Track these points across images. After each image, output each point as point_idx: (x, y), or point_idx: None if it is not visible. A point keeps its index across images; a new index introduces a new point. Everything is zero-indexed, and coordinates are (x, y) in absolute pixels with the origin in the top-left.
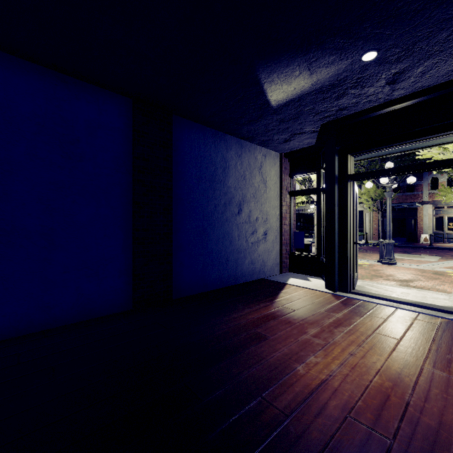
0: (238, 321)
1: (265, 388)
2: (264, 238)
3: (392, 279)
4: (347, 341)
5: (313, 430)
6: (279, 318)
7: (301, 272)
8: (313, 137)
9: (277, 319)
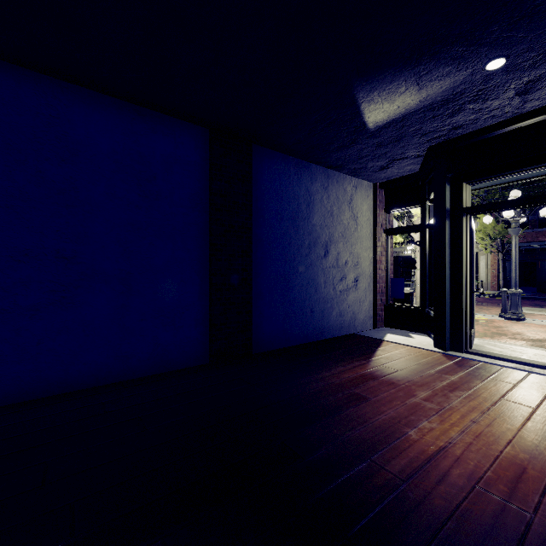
0: (331, 380)
1: (374, 451)
2: (354, 286)
3: (520, 338)
4: (467, 407)
5: (435, 497)
6: (379, 379)
7: (401, 328)
8: (417, 163)
9: (377, 379)
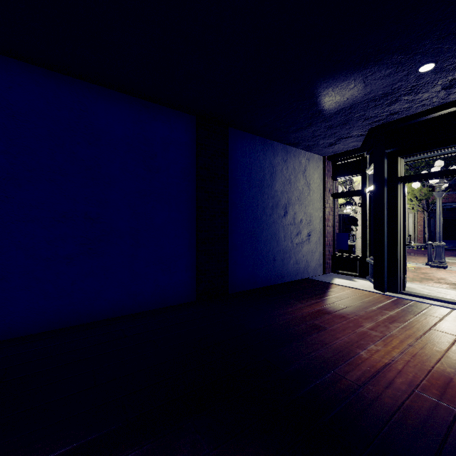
0: (294, 314)
1: (335, 365)
2: (308, 240)
3: (444, 282)
4: (404, 335)
5: (385, 397)
6: (332, 313)
7: (345, 273)
8: (360, 140)
9: (330, 314)
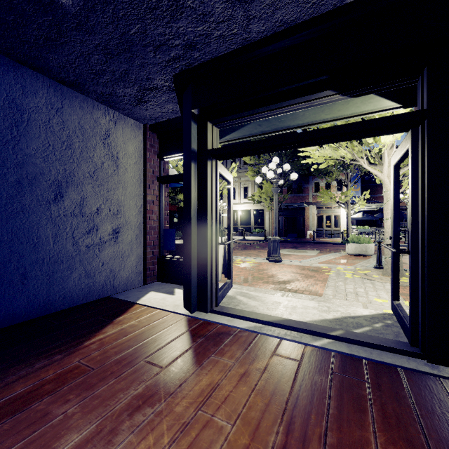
0: None
1: None
2: (113, 239)
3: (272, 280)
4: None
5: None
6: (30, 407)
7: (171, 281)
8: (175, 101)
9: (22, 412)
